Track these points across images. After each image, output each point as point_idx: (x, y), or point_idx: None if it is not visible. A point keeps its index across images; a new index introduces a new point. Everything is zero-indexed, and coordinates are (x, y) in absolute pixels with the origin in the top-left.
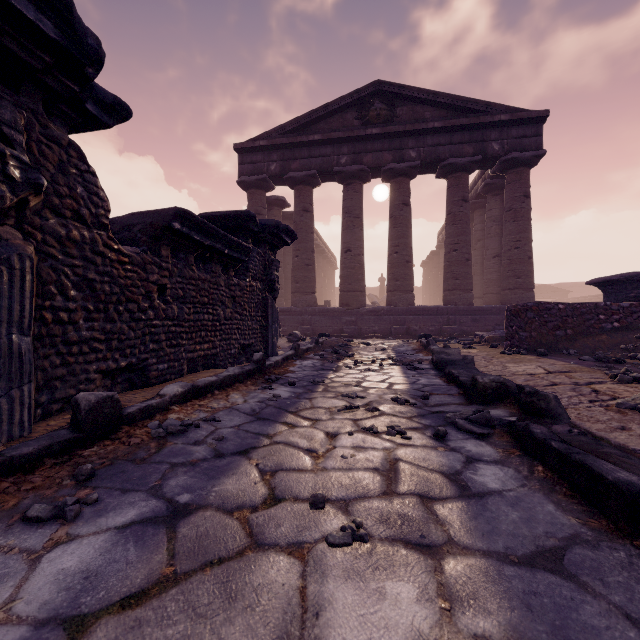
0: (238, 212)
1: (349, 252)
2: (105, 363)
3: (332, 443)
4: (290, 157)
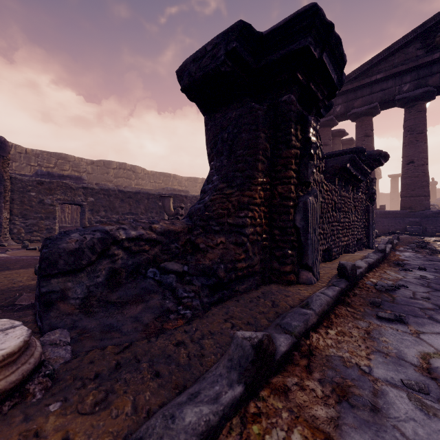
0: (353, 149)
1: (412, 163)
2: (322, 246)
3: None
4: (353, 98)
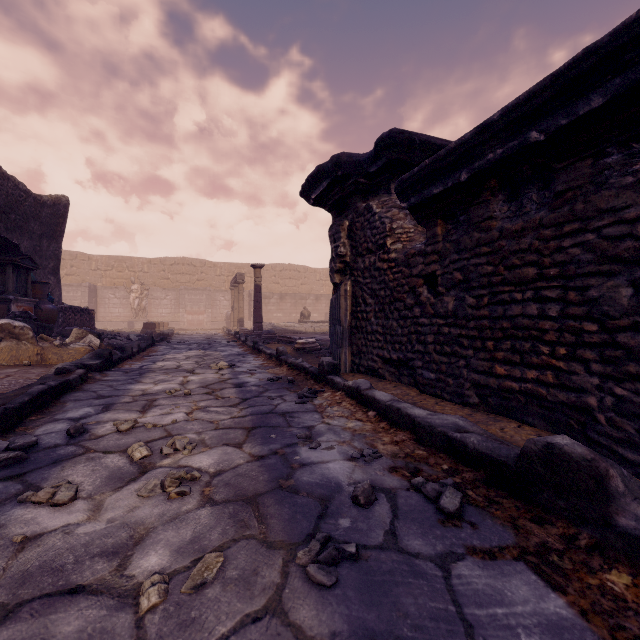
0: None
1: None
2: (384, 352)
3: (191, 418)
4: None
